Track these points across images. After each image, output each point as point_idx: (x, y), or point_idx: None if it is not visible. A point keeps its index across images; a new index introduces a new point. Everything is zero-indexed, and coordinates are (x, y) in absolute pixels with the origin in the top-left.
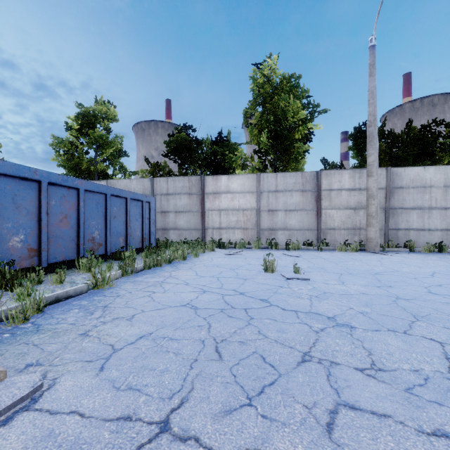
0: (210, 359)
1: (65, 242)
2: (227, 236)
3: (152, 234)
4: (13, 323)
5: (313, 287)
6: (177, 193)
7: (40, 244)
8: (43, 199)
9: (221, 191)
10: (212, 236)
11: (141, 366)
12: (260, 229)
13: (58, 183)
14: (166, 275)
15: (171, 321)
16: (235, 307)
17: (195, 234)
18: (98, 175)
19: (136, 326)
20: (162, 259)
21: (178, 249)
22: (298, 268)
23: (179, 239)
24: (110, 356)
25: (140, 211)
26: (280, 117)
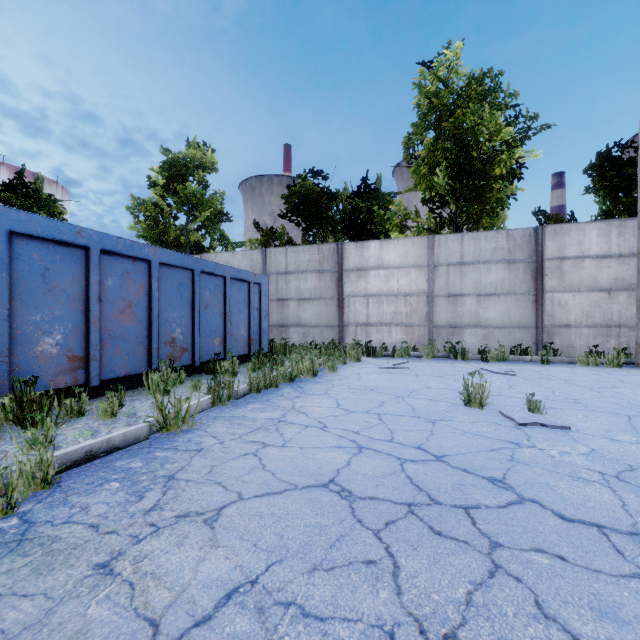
0: None
1: (128, 346)
2: (379, 337)
3: (264, 333)
4: None
5: (591, 450)
6: (301, 270)
7: (88, 349)
8: (93, 276)
9: (368, 266)
10: (355, 337)
11: None
12: (434, 326)
13: (116, 252)
14: (287, 405)
15: (301, 538)
16: (440, 501)
17: (328, 333)
18: (190, 249)
19: (220, 549)
20: (278, 376)
21: (303, 357)
22: (537, 402)
23: (304, 341)
24: None
25: (245, 297)
26: (466, 141)
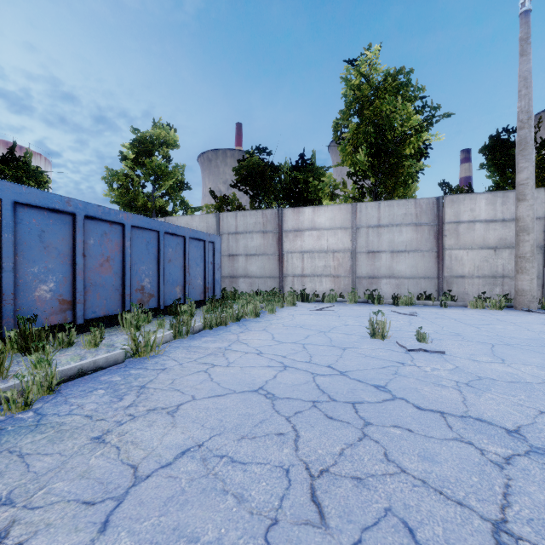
0: (303, 522)
1: (106, 293)
2: (312, 286)
3: (217, 283)
4: (8, 410)
5: (455, 367)
6: (248, 231)
7: (74, 294)
8: (79, 237)
9: (303, 228)
10: (292, 286)
11: (174, 528)
12: (356, 277)
13: (97, 217)
14: (232, 338)
15: (235, 421)
16: (336, 399)
17: (270, 283)
18: (156, 213)
19: (178, 428)
20: (227, 316)
21: (248, 302)
22: (424, 334)
23: (251, 289)
24: (126, 493)
25: (201, 253)
26: (383, 126)
